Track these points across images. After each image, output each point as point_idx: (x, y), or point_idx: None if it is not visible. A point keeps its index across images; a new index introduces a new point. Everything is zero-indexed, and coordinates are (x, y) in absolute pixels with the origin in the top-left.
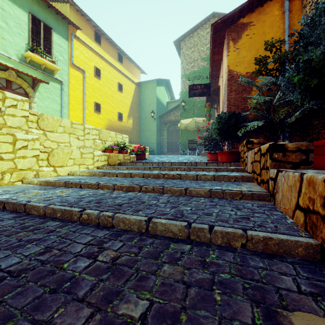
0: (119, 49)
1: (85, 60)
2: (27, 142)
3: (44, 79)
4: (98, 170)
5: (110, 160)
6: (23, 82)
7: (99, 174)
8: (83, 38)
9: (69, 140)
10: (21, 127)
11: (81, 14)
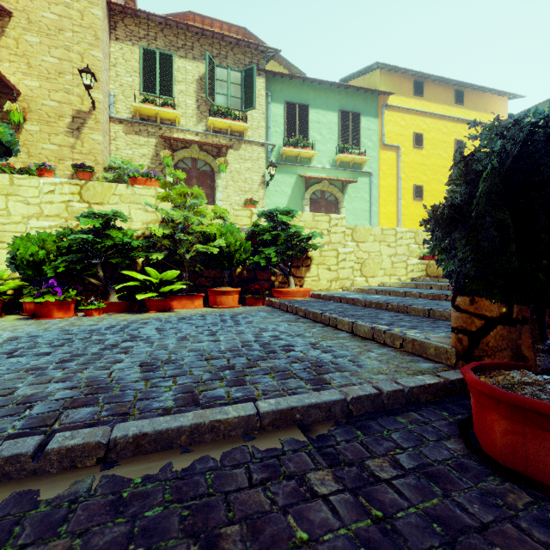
0: (457, 83)
1: (399, 131)
2: (346, 255)
3: (352, 177)
4: (410, 282)
5: (430, 270)
6: (334, 188)
7: (411, 285)
8: (397, 102)
9: (380, 249)
10: (340, 242)
11: (394, 71)
